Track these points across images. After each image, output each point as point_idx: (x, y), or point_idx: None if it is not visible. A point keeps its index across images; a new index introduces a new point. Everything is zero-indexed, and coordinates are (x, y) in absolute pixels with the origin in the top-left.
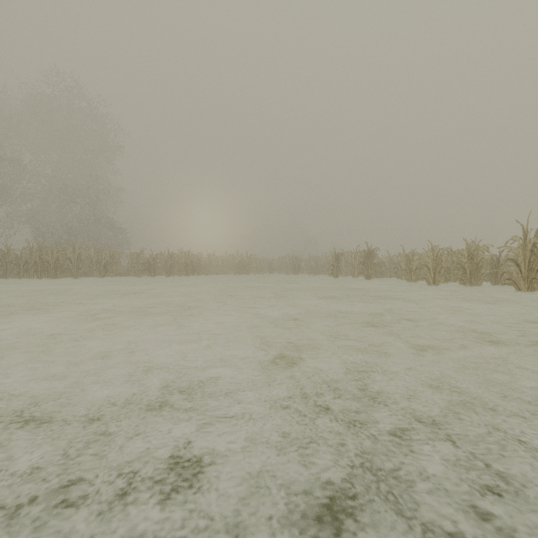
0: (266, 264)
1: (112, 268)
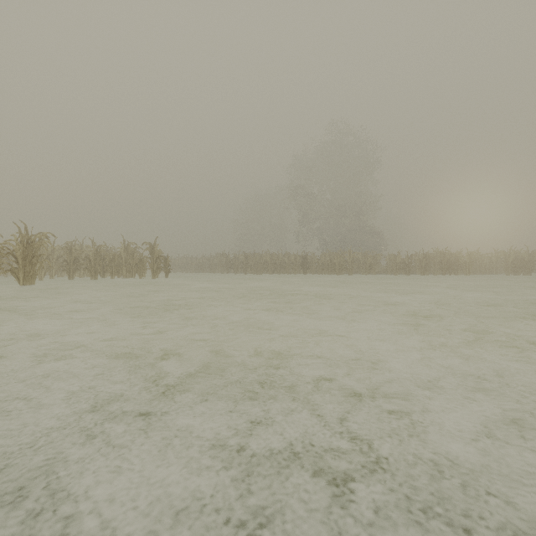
0: None
1: (374, 267)
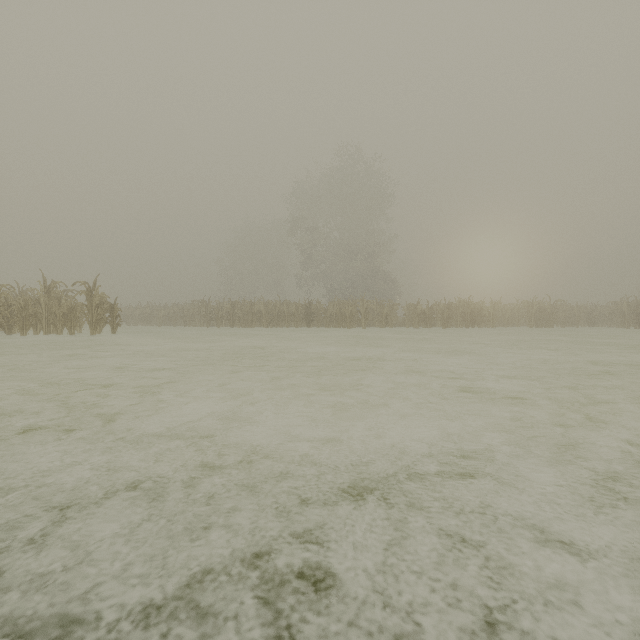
0: (584, 313)
1: (391, 319)
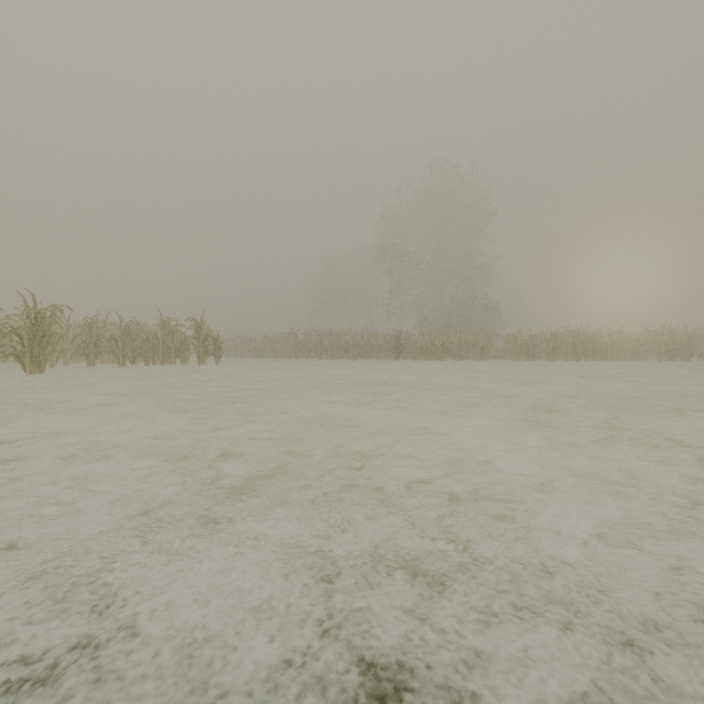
0: None
1: (487, 351)
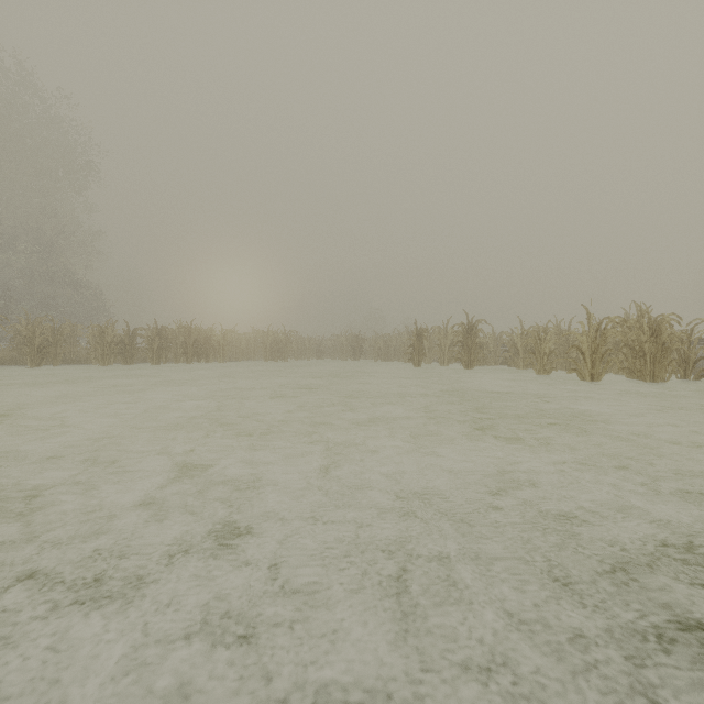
0: (314, 345)
1: (57, 351)
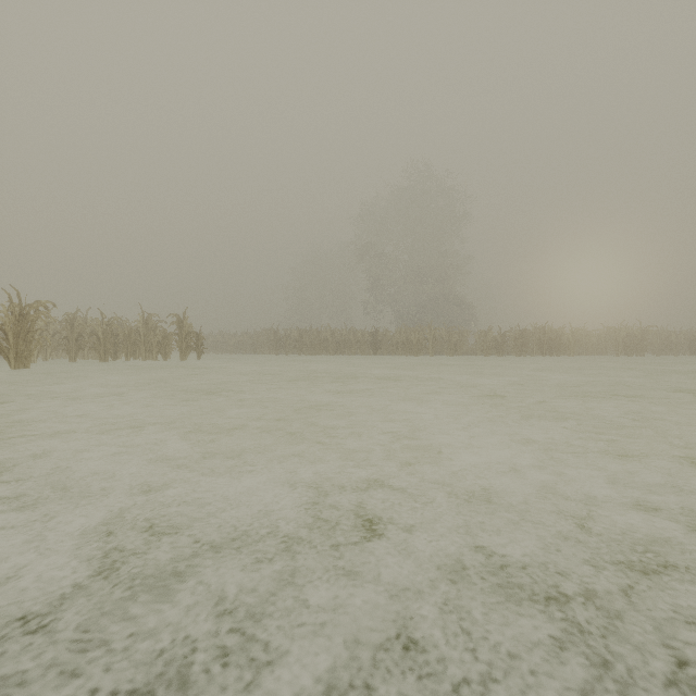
0: (685, 340)
1: (460, 347)
